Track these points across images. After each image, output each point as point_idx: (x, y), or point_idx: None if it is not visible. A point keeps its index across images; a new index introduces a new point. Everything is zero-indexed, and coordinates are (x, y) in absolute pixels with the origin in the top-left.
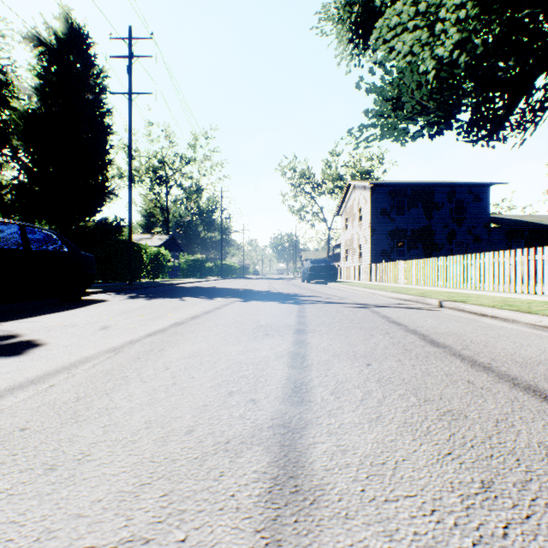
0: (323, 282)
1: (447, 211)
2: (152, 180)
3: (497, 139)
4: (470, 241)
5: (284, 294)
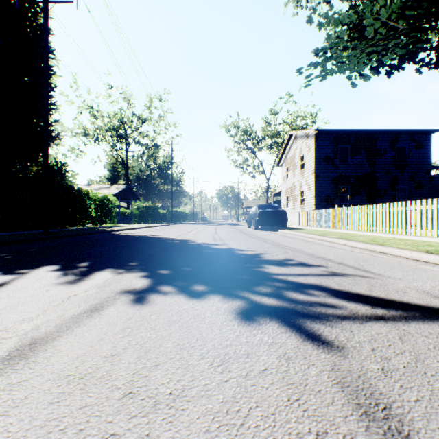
0: (271, 228)
1: (389, 158)
2: (113, 137)
3: None
4: (412, 187)
5: (238, 256)
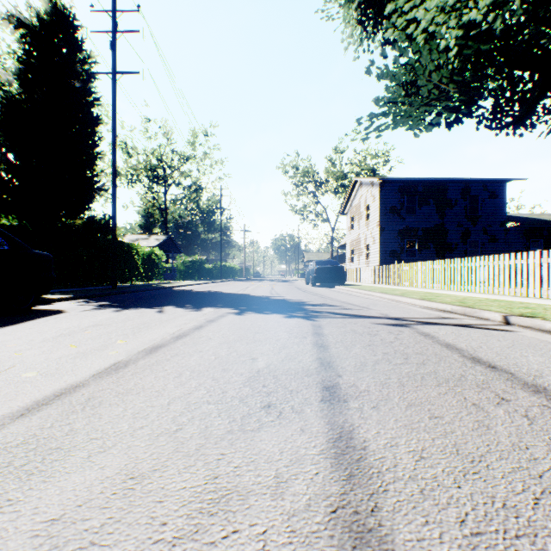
0: (329, 285)
1: (461, 209)
2: (150, 178)
3: (524, 126)
4: (485, 240)
5: (289, 302)
